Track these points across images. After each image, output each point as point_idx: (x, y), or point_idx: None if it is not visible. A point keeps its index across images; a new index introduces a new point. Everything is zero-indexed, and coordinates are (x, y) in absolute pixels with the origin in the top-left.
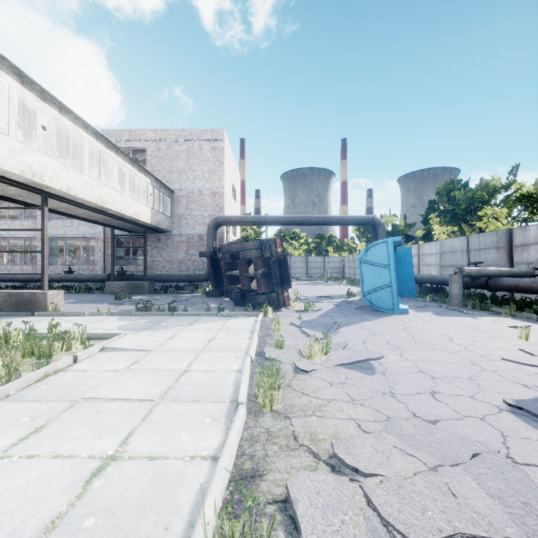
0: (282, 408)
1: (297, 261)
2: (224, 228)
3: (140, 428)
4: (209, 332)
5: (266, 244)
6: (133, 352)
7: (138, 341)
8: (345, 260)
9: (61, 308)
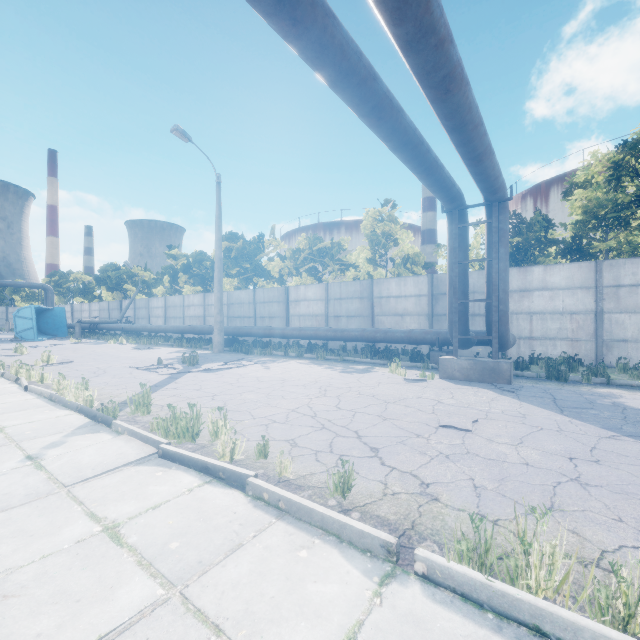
0: None
1: None
2: None
3: None
4: None
5: None
6: None
7: None
8: None
9: None
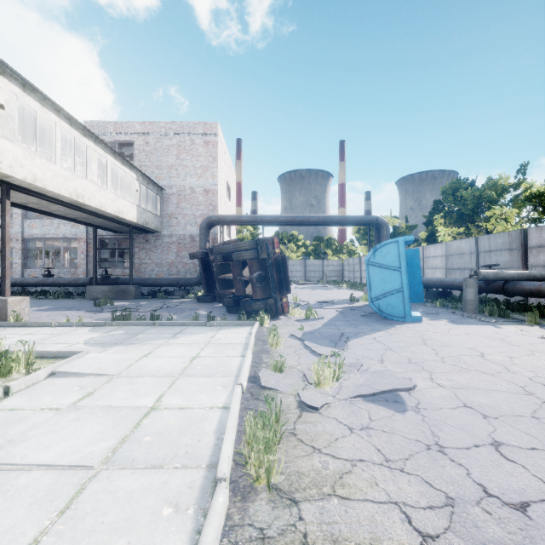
0: (285, 479)
1: (295, 264)
2: (217, 228)
3: (51, 533)
4: (194, 347)
5: (263, 243)
6: (90, 378)
7: (101, 362)
8: (345, 263)
9: (26, 316)
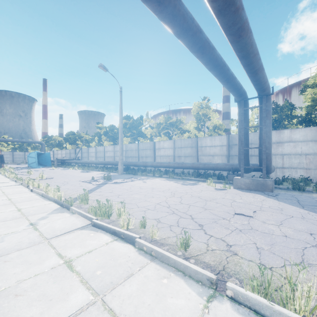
0: None
1: (6, 154)
2: None
3: None
4: None
5: None
6: None
7: None
8: None
9: None
